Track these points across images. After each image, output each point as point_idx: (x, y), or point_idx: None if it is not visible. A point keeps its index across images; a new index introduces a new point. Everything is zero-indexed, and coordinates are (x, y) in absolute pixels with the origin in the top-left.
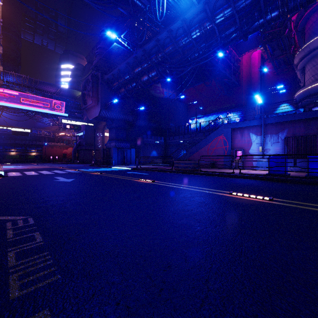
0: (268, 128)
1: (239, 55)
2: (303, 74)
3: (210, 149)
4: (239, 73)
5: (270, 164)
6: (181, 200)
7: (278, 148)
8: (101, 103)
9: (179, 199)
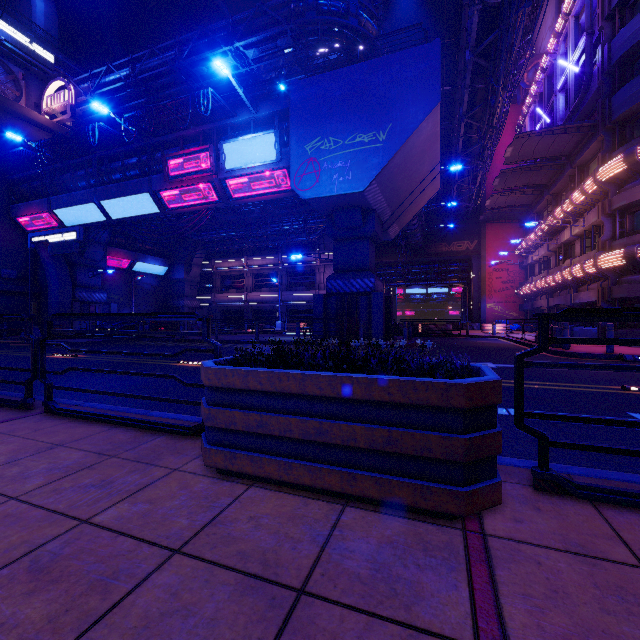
0: None
1: None
2: None
3: None
4: None
5: None
6: None
7: None
8: None
9: None
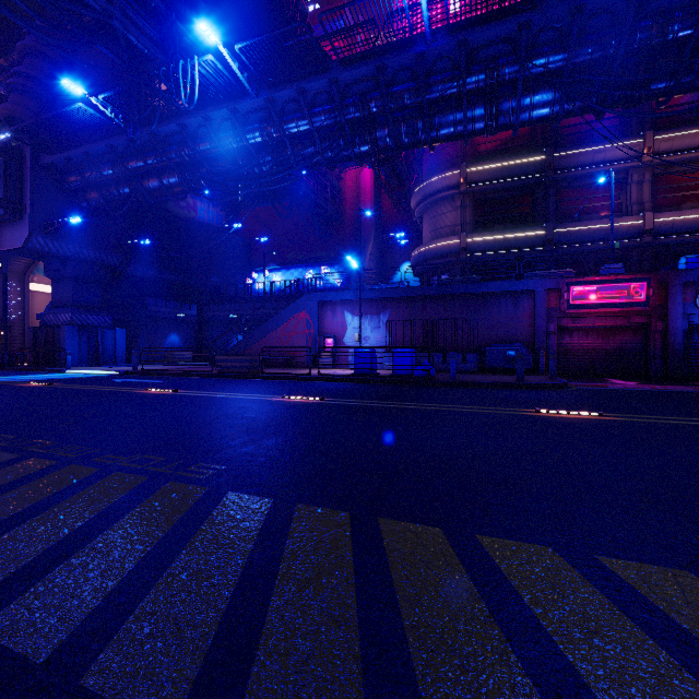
0: (368, 306)
1: (340, 169)
2: (422, 225)
3: (285, 334)
4: (342, 200)
5: (356, 360)
6: (216, 407)
7: (379, 337)
8: (31, 217)
9: (213, 406)
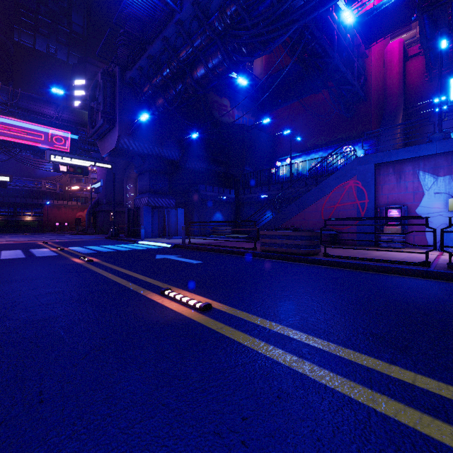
0: None
1: (366, 45)
2: None
3: (327, 207)
4: (366, 77)
5: None
6: None
7: None
8: (119, 123)
9: None
